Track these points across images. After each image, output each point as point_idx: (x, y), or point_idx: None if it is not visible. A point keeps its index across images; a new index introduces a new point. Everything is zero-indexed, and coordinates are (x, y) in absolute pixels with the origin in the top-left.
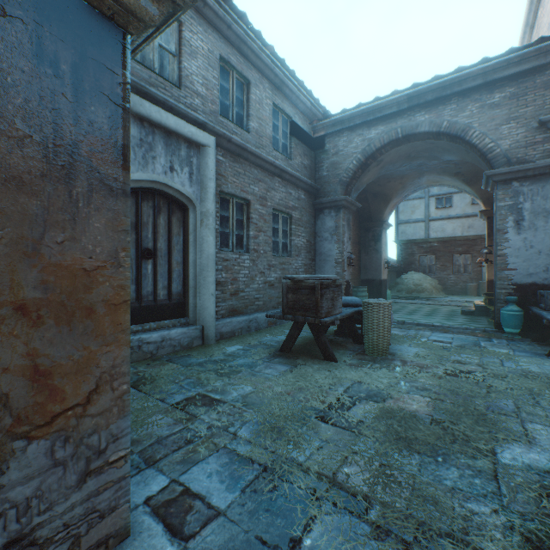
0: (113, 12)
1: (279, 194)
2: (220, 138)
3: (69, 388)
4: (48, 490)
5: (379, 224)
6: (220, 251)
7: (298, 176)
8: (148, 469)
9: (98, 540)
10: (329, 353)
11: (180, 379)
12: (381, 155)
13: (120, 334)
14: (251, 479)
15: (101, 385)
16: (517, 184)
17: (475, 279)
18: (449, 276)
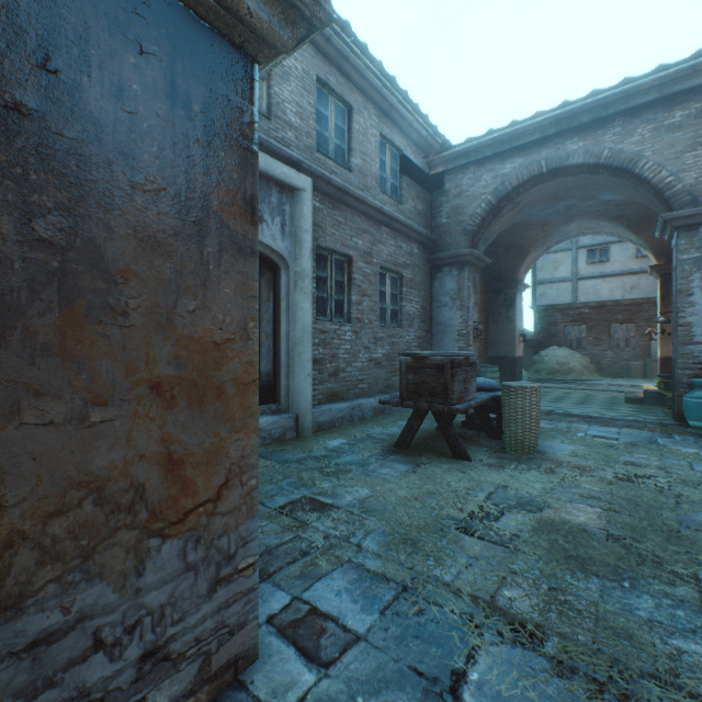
0: (244, 39)
1: (387, 248)
2: (317, 180)
3: (200, 481)
4: (181, 597)
5: (512, 285)
6: (316, 321)
7: (411, 225)
8: (262, 583)
9: (227, 661)
10: (460, 450)
11: (277, 478)
12: (518, 195)
13: (249, 419)
14: (389, 599)
15: (231, 478)
16: None
17: (641, 357)
18: (605, 352)
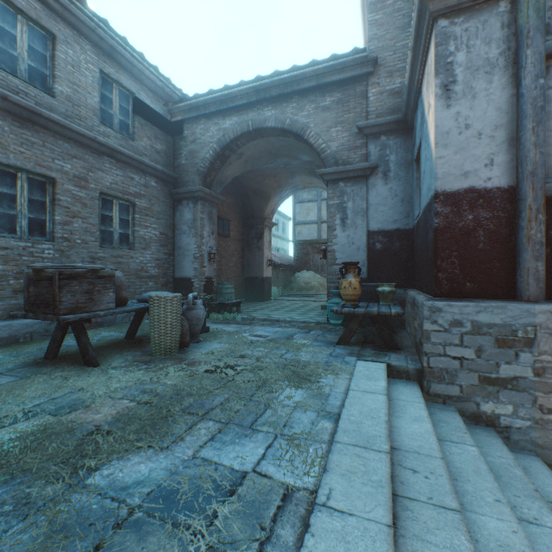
0: None
1: (112, 177)
2: None
3: None
4: None
5: (261, 222)
6: None
7: (141, 160)
8: None
9: None
10: (89, 357)
11: None
12: (239, 147)
13: None
14: None
15: None
16: (343, 184)
17: None
18: None
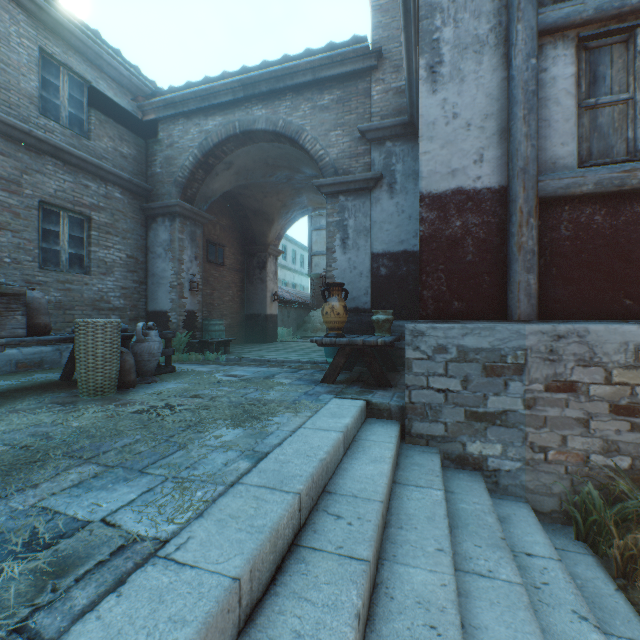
0: None
1: (58, 183)
2: None
3: None
4: None
5: (264, 249)
6: None
7: (99, 163)
8: None
9: None
10: None
11: None
12: (226, 154)
13: None
14: None
15: None
16: (344, 198)
17: None
18: None
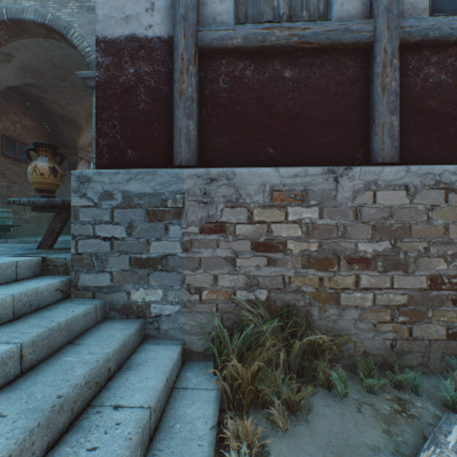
0: None
1: None
2: None
3: None
4: None
5: (74, 152)
6: None
7: None
8: None
9: None
10: None
11: None
12: (1, 44)
13: None
14: None
15: None
16: None
17: None
18: None
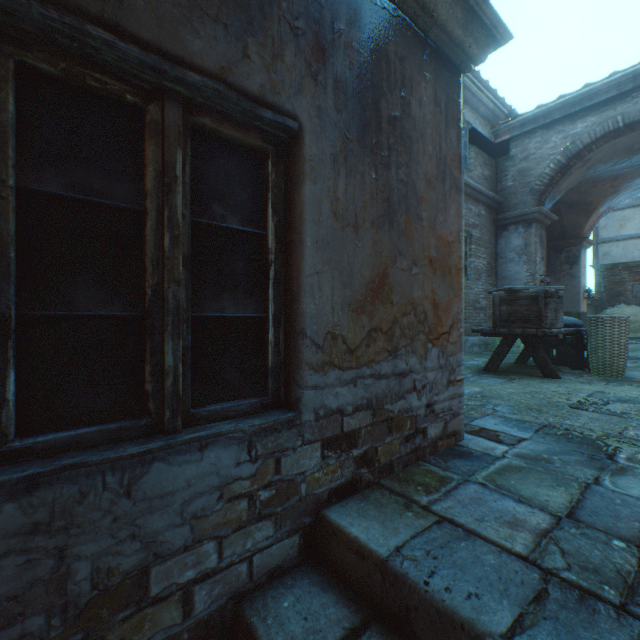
0: (461, 62)
1: None
2: None
3: (443, 320)
4: (437, 382)
5: (576, 242)
6: None
7: (480, 189)
8: None
9: (452, 431)
10: (550, 370)
11: None
12: (589, 152)
13: (459, 291)
14: (536, 429)
15: (453, 324)
16: None
17: None
18: None
